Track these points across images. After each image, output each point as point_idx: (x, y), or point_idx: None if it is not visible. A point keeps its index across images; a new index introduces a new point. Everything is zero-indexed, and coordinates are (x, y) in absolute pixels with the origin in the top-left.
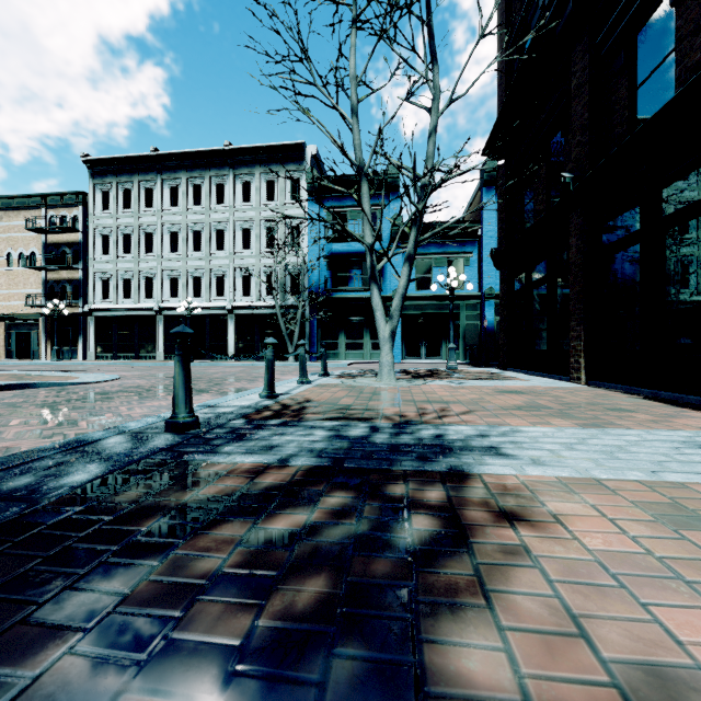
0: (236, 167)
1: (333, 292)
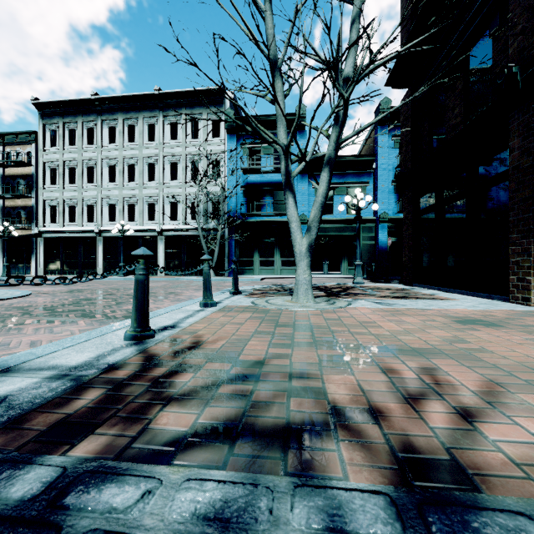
0: (165, 109)
1: (248, 217)
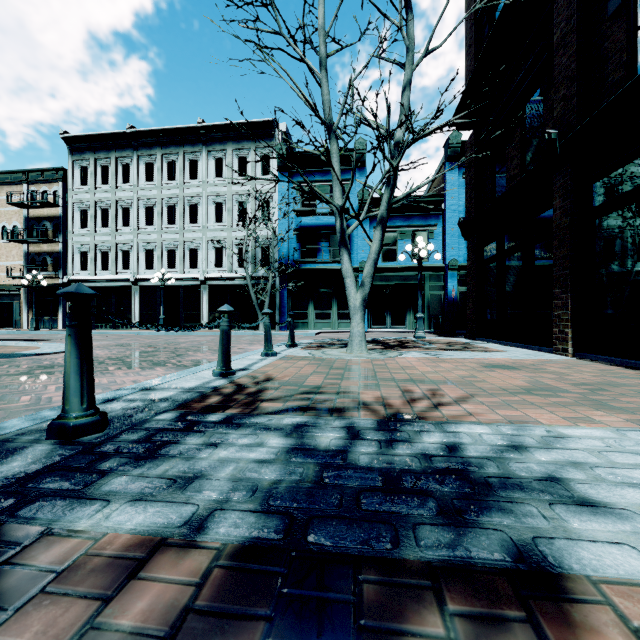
0: (208, 143)
1: (302, 264)
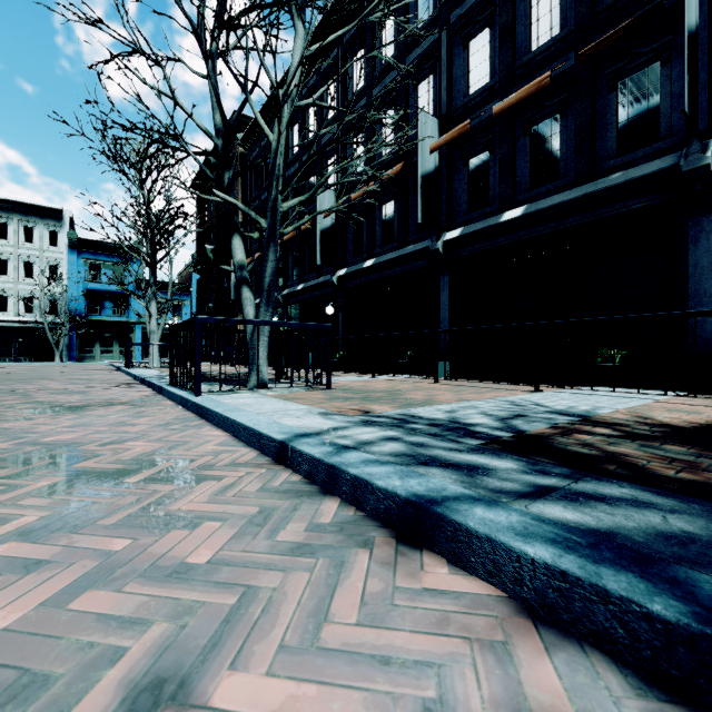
0: None
1: (89, 316)
